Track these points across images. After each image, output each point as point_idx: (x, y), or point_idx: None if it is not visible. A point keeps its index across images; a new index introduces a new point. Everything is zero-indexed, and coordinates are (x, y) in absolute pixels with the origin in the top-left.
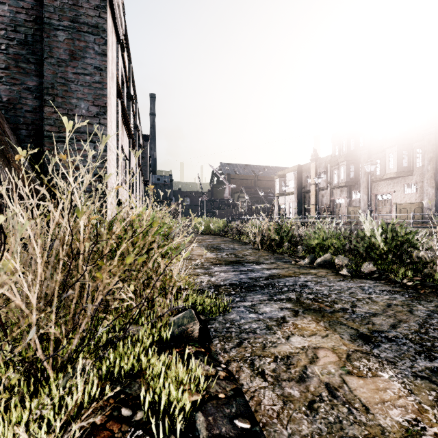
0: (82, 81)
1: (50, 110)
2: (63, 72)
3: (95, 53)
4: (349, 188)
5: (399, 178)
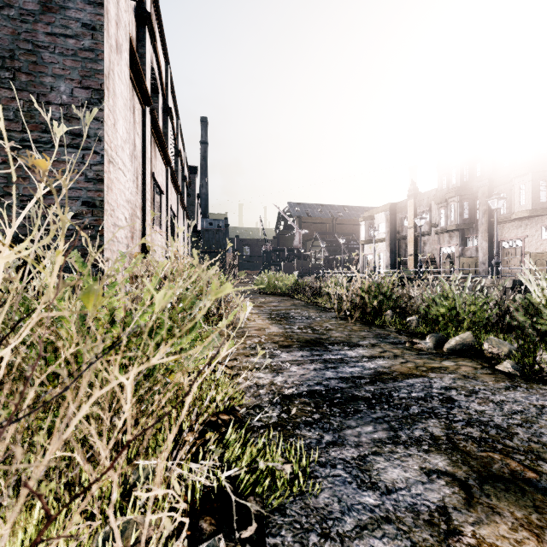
0: (62, 46)
1: (8, 95)
2: (29, 31)
3: (83, 0)
4: (461, 232)
5: (534, 218)
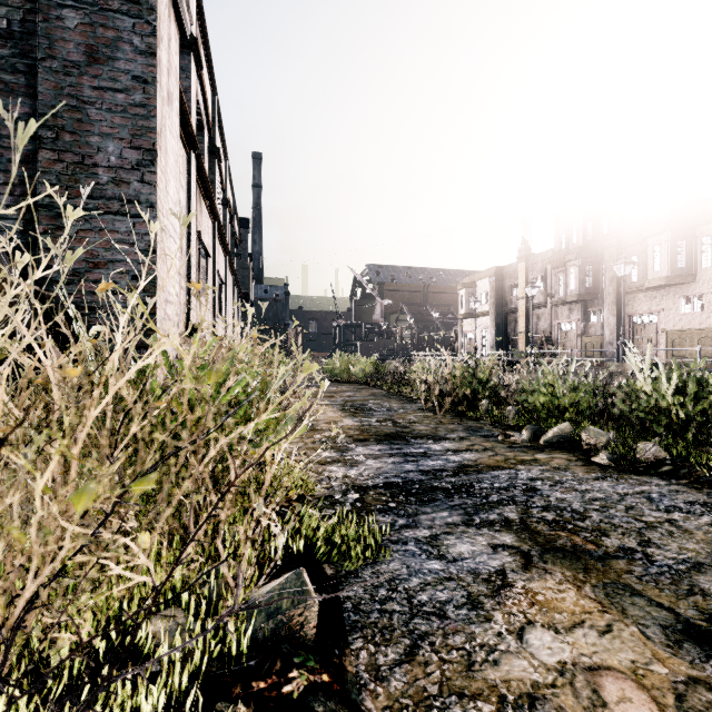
0: (110, 102)
1: (51, 156)
2: (74, 85)
3: (134, 50)
4: (584, 305)
5: (671, 287)
